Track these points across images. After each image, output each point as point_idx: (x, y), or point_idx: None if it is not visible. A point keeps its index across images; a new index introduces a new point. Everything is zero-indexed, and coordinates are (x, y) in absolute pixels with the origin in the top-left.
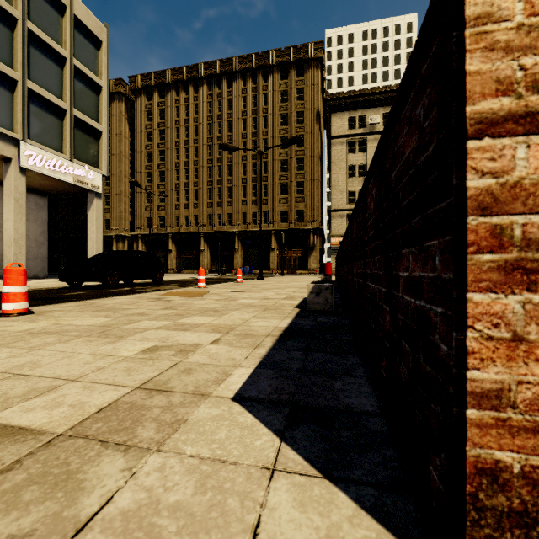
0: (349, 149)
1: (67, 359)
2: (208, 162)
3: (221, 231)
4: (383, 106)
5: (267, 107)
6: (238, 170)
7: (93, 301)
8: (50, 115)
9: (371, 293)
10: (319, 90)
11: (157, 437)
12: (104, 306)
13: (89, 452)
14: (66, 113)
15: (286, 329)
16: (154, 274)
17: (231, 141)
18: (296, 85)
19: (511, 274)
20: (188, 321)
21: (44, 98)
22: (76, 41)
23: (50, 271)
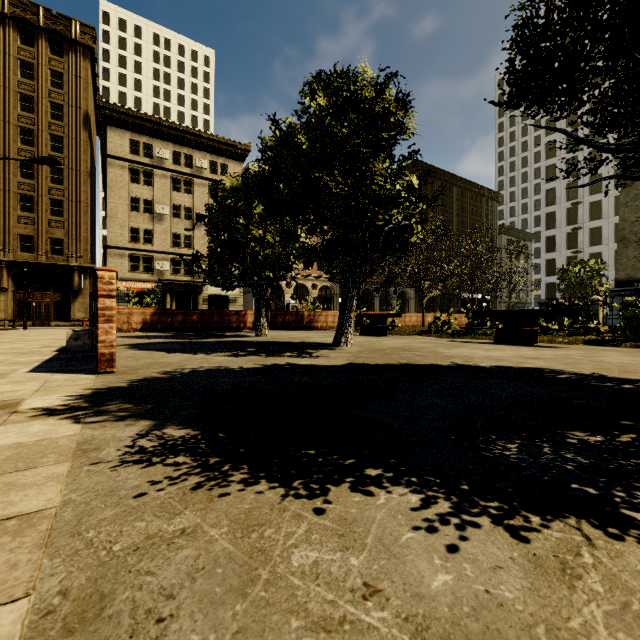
0: (132, 177)
1: None
2: None
3: None
4: (173, 143)
5: None
6: None
7: None
8: None
9: None
10: (89, 88)
11: None
12: None
13: None
14: None
15: (49, 359)
16: None
17: None
18: (49, 63)
19: (106, 321)
20: None
21: None
22: None
23: None
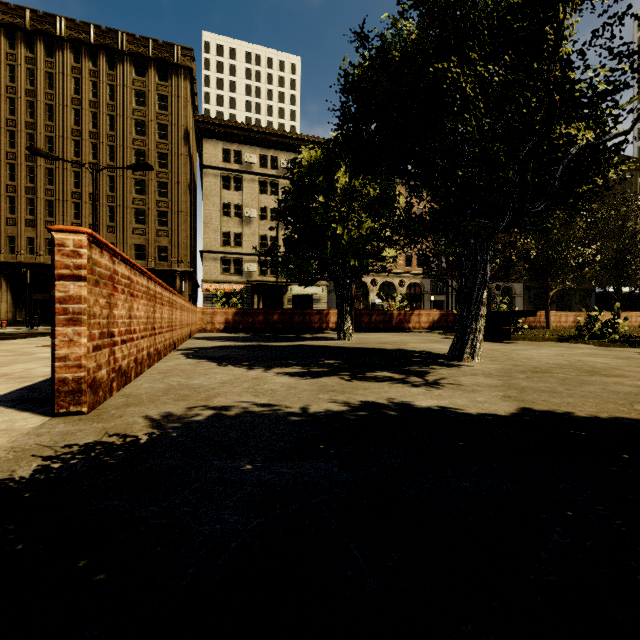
0: (224, 184)
1: None
2: (8, 157)
3: (33, 263)
4: (260, 147)
5: (114, 104)
6: (66, 179)
7: None
8: None
9: None
10: (188, 106)
11: None
12: None
13: None
14: None
15: None
16: None
17: (52, 134)
18: (157, 89)
19: (70, 322)
20: None
21: None
22: None
23: None
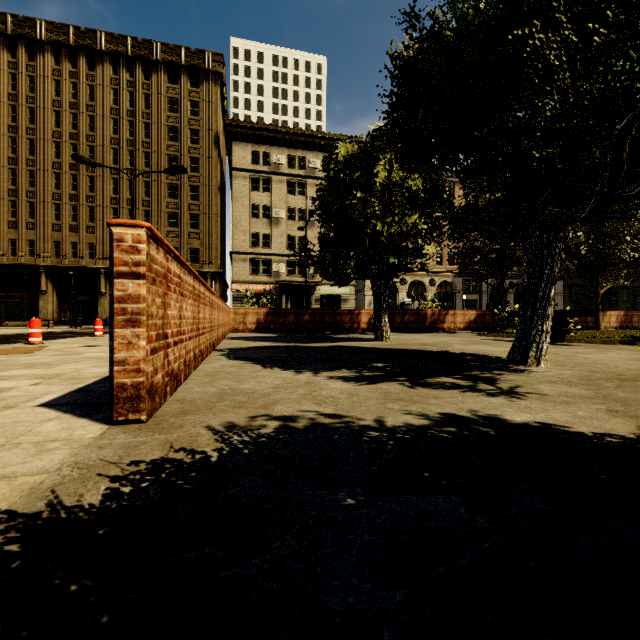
0: (253, 186)
1: None
2: (54, 166)
3: (76, 266)
4: (288, 147)
5: (149, 112)
6: (106, 186)
7: None
8: None
9: None
10: (218, 110)
11: None
12: None
13: None
14: None
15: None
16: None
17: (93, 143)
18: (189, 95)
19: (128, 323)
20: (5, 374)
21: None
22: None
23: None
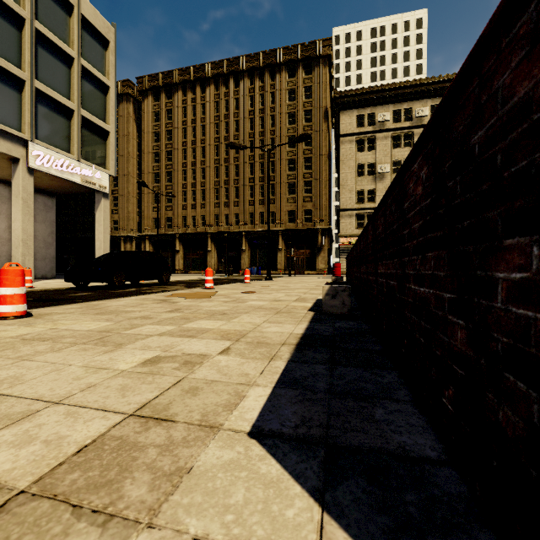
0: (358, 147)
1: (55, 373)
2: (215, 162)
3: (228, 231)
4: (393, 103)
5: (274, 106)
6: (245, 170)
7: (96, 303)
8: (58, 115)
9: (418, 298)
10: (327, 88)
11: (150, 499)
12: (107, 308)
13: (53, 527)
14: (73, 113)
15: (303, 336)
16: (161, 275)
17: (238, 140)
18: (303, 83)
19: None
20: (194, 326)
21: (51, 98)
22: (83, 41)
23: (59, 272)
